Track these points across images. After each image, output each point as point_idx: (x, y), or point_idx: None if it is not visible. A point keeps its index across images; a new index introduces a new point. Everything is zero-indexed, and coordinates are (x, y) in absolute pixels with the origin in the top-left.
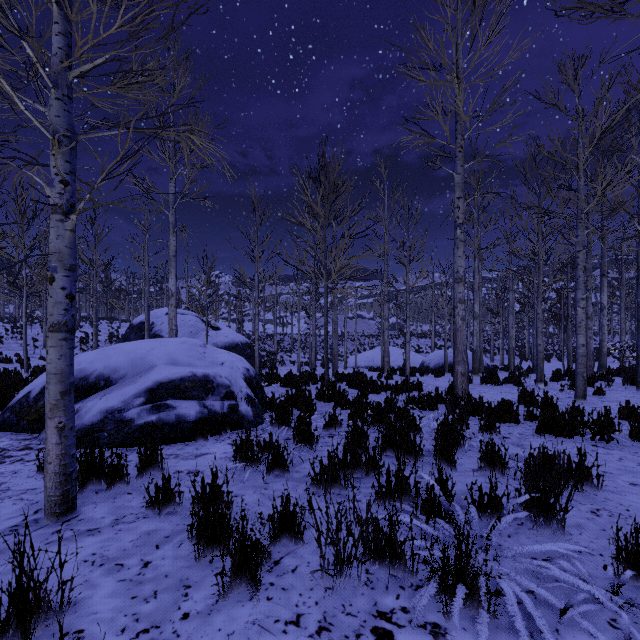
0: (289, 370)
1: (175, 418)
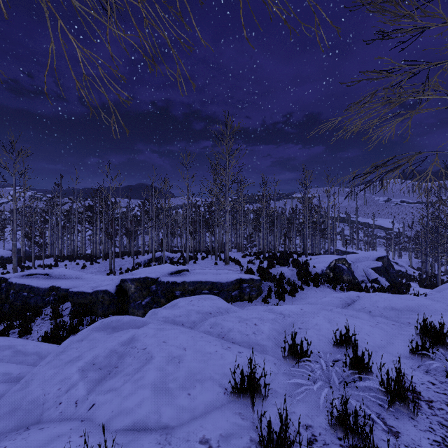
0: None
1: None
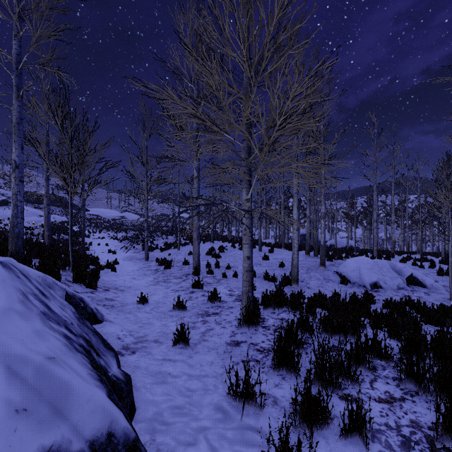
0: None
1: (350, 248)
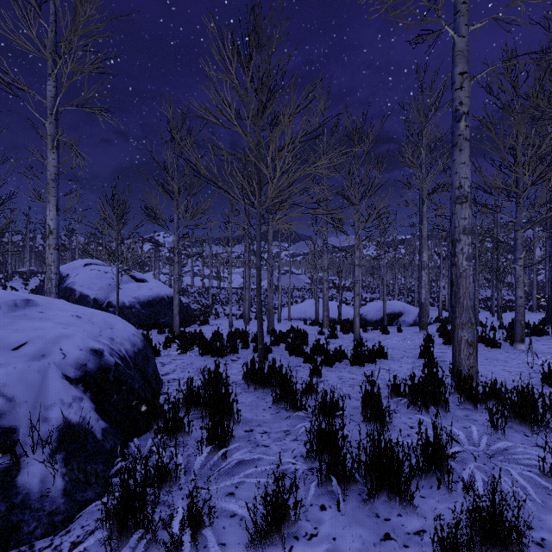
0: (221, 324)
1: None
